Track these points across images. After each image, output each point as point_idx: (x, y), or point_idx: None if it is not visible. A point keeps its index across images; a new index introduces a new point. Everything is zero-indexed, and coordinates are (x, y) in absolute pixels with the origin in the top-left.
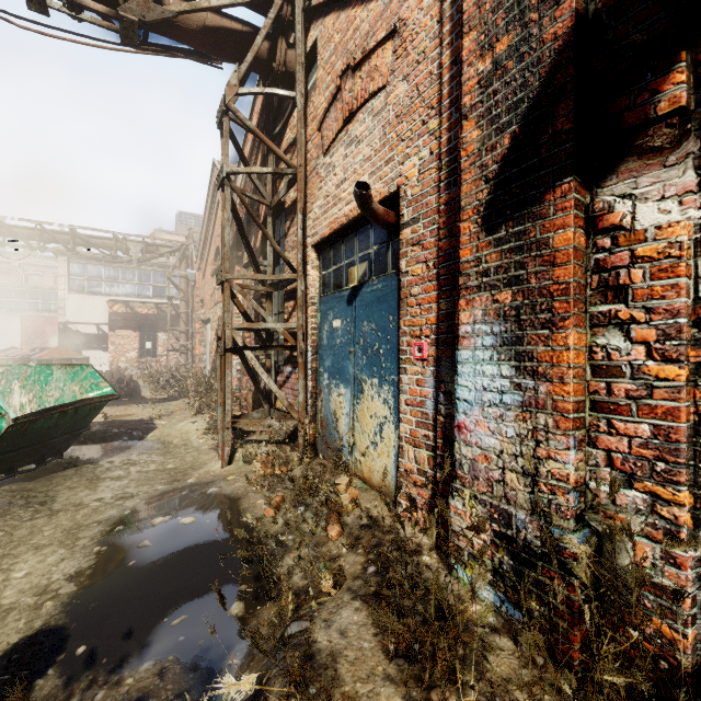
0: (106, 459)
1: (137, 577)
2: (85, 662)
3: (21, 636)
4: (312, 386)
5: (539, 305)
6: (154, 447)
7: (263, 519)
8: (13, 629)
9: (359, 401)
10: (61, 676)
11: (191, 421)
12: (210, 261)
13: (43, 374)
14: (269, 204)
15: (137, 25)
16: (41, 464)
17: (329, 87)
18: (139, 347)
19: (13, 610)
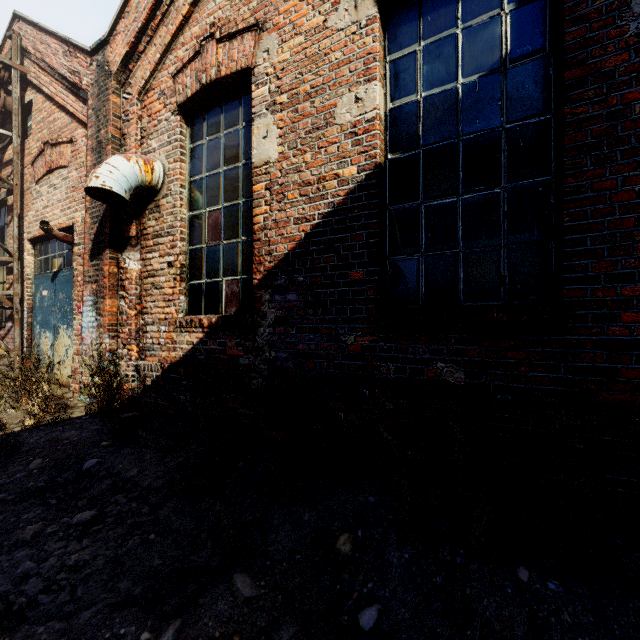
0: None
1: None
2: None
3: None
4: (28, 334)
5: (102, 290)
6: None
7: None
8: None
9: (57, 339)
10: None
11: None
12: None
13: None
14: None
15: None
16: None
17: (39, 141)
18: None
19: None
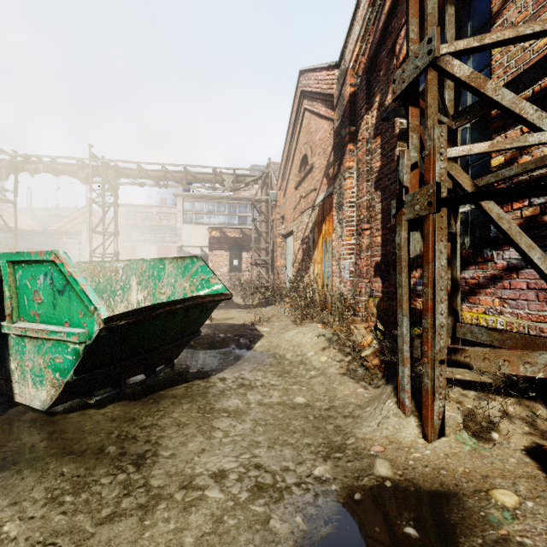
0: (217, 373)
1: None
2: None
3: None
4: None
5: None
6: (266, 361)
7: None
8: None
9: None
10: None
11: (300, 330)
12: (293, 176)
13: (156, 268)
14: None
15: None
16: (150, 376)
17: None
18: (229, 264)
19: None
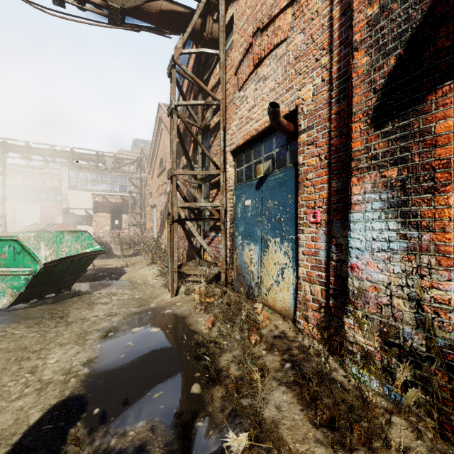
0: (97, 291)
1: (127, 365)
2: (100, 419)
3: (57, 400)
4: (230, 244)
5: (422, 176)
6: (126, 284)
7: (204, 331)
8: (52, 395)
9: (265, 253)
10: (86, 427)
11: (147, 268)
12: (156, 167)
13: (58, 237)
14: (200, 126)
15: (119, 11)
16: (58, 294)
17: (242, 45)
18: (111, 223)
19: (51, 383)
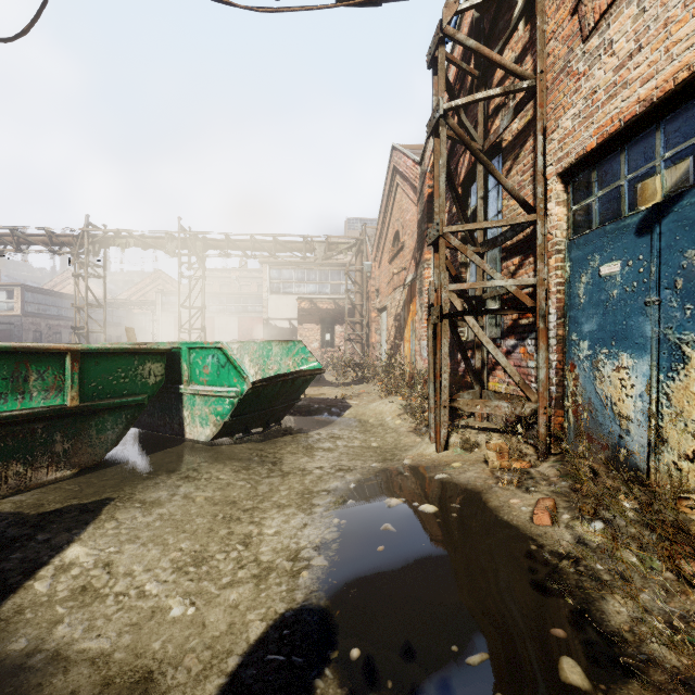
0: (314, 431)
1: (393, 569)
2: (364, 674)
3: (286, 607)
4: (557, 359)
5: None
6: (352, 424)
7: (533, 527)
8: (276, 594)
9: (675, 375)
10: (341, 685)
11: (383, 402)
12: (387, 248)
13: (265, 349)
14: (481, 148)
15: None
16: (266, 429)
17: None
18: (320, 339)
19: (272, 571)
